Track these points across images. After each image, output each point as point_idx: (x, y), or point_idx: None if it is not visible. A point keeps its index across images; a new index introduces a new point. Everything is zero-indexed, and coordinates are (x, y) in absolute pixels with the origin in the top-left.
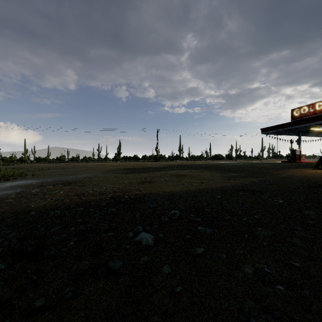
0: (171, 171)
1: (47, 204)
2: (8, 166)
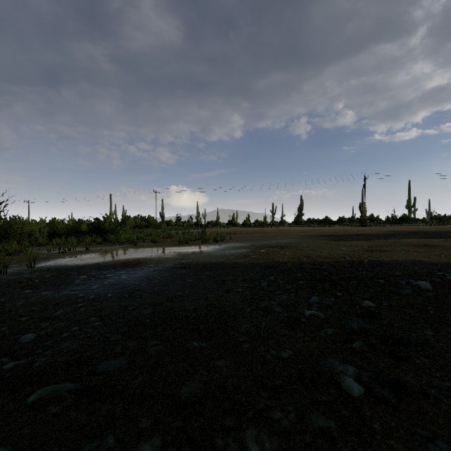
0: (406, 239)
1: (290, 260)
2: (196, 231)
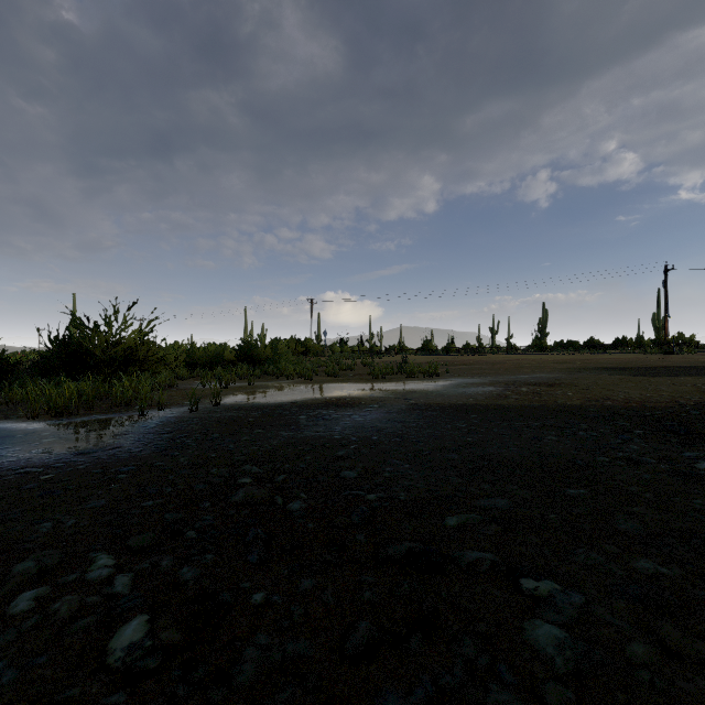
0: None
1: (585, 403)
2: (379, 360)
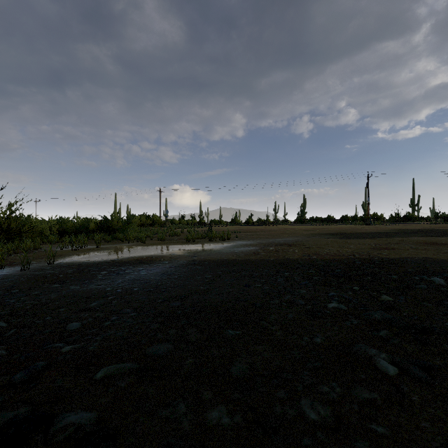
0: (412, 237)
1: (300, 257)
2: (200, 229)
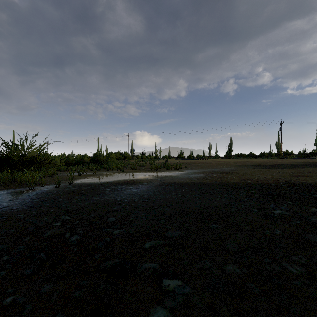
0: None
1: (239, 181)
2: (157, 162)
